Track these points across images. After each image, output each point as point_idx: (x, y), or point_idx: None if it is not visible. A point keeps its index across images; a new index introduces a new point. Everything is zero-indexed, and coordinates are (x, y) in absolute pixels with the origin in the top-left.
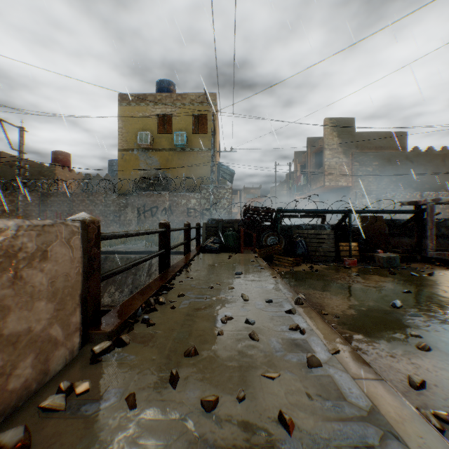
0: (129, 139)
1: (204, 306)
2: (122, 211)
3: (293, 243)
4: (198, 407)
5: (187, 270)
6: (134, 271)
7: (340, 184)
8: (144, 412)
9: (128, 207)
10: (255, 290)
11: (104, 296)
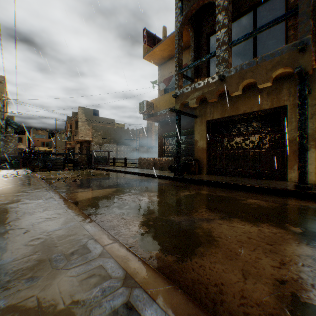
0: None
1: (7, 174)
2: None
3: (46, 164)
4: (9, 176)
5: None
6: None
7: (86, 139)
8: (1, 177)
9: None
10: (22, 173)
11: None
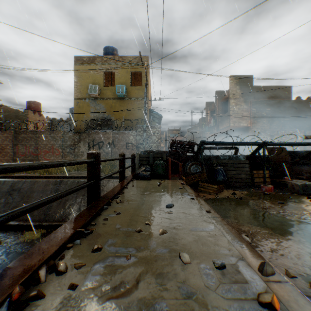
0: (82, 91)
1: (124, 279)
2: (76, 145)
3: (214, 171)
4: None
5: (117, 201)
6: (82, 192)
7: (242, 124)
8: None
9: (80, 142)
10: (192, 236)
11: (57, 213)
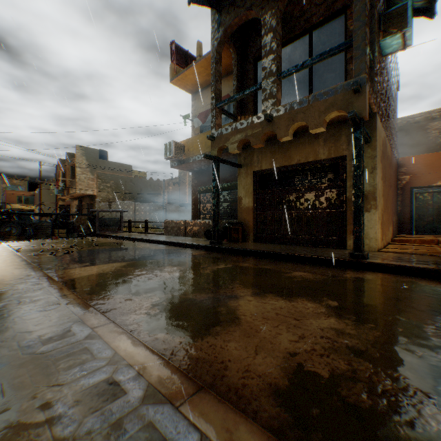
0: None
1: None
2: None
3: (24, 230)
4: None
5: None
6: None
7: (89, 192)
8: None
9: None
10: None
11: None
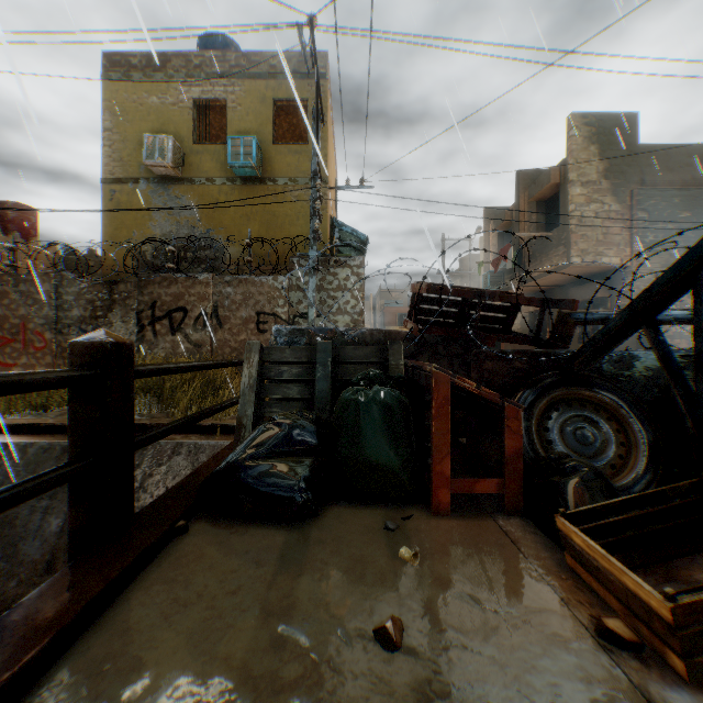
0: (128, 157)
1: None
2: (100, 319)
3: None
4: None
5: None
6: None
7: (605, 261)
8: None
9: (114, 309)
10: None
11: None
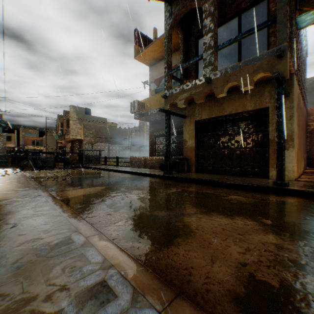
0: None
1: None
2: None
3: (36, 163)
4: None
5: None
6: None
7: (78, 137)
8: None
9: None
10: (11, 172)
11: None
